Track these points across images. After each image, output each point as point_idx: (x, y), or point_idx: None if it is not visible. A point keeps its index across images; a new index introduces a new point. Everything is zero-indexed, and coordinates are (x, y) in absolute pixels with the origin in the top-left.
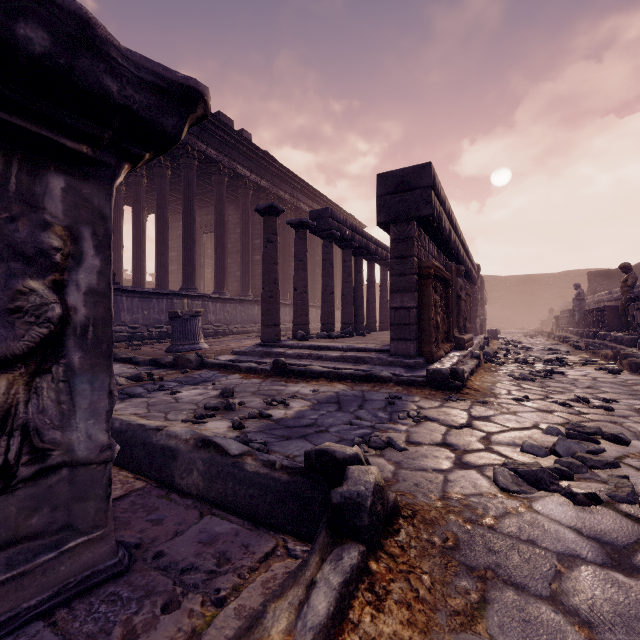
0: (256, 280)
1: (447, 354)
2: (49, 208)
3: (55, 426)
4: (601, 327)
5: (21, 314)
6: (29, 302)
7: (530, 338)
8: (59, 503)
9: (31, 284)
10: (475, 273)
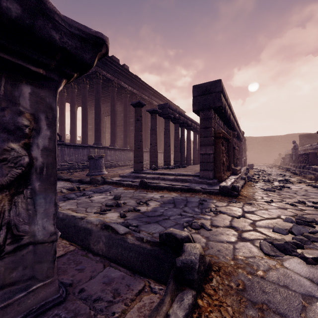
0: (131, 139)
1: (228, 177)
2: (22, 103)
3: (25, 222)
4: (307, 163)
5: (6, 162)
6: (10, 155)
7: (269, 168)
8: (27, 264)
9: (12, 145)
10: (241, 135)
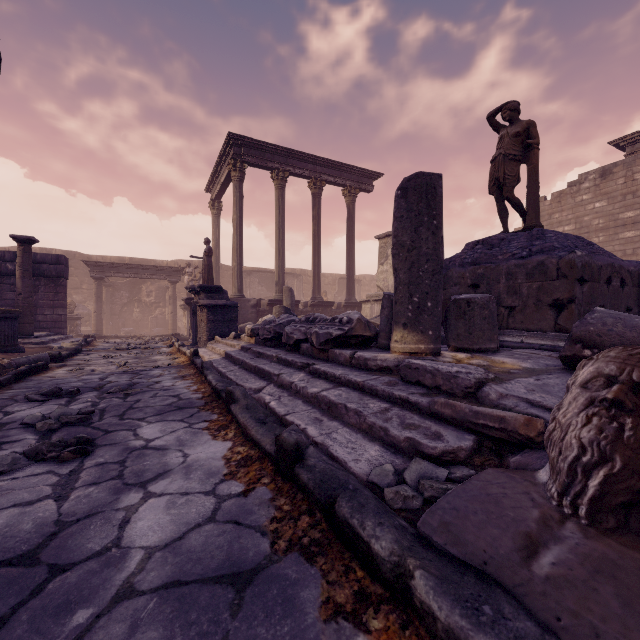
0: None
1: None
2: None
3: None
4: None
5: None
6: None
7: None
8: None
9: None
10: None
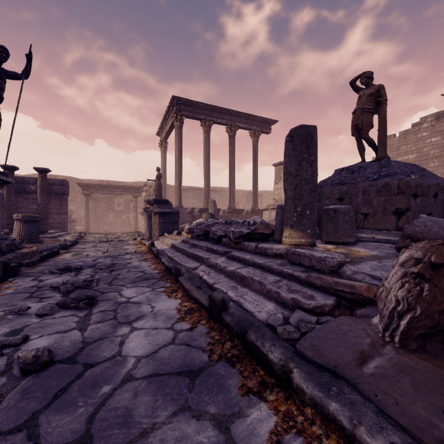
0: None
1: None
2: None
3: None
4: None
5: None
6: None
7: None
8: None
9: None
10: None
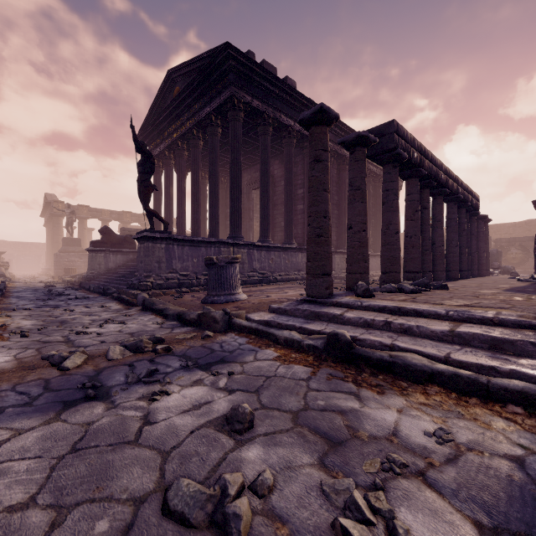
0: (299, 229)
1: None
2: None
3: None
4: None
5: None
6: None
7: None
8: None
9: None
10: None
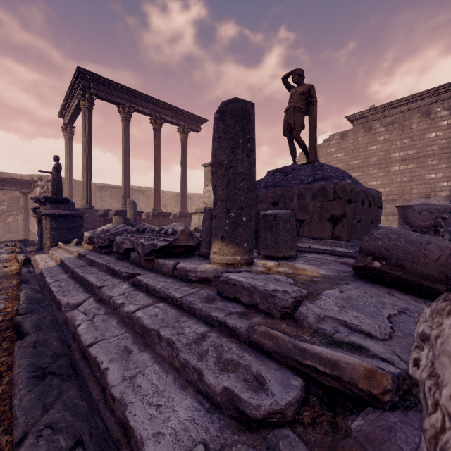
0: None
1: None
2: None
3: None
4: None
5: None
6: None
7: None
8: None
9: None
10: None
